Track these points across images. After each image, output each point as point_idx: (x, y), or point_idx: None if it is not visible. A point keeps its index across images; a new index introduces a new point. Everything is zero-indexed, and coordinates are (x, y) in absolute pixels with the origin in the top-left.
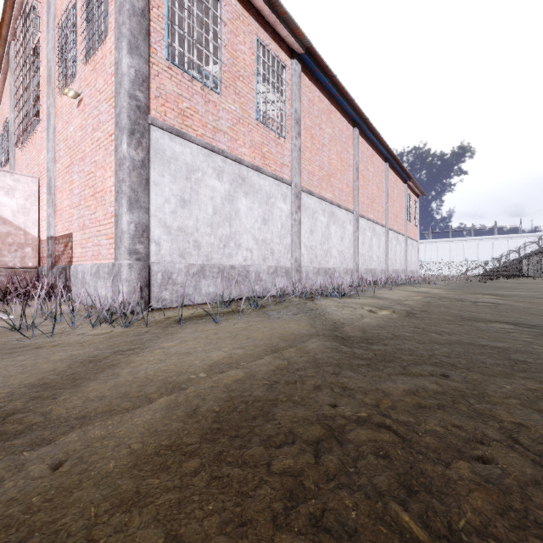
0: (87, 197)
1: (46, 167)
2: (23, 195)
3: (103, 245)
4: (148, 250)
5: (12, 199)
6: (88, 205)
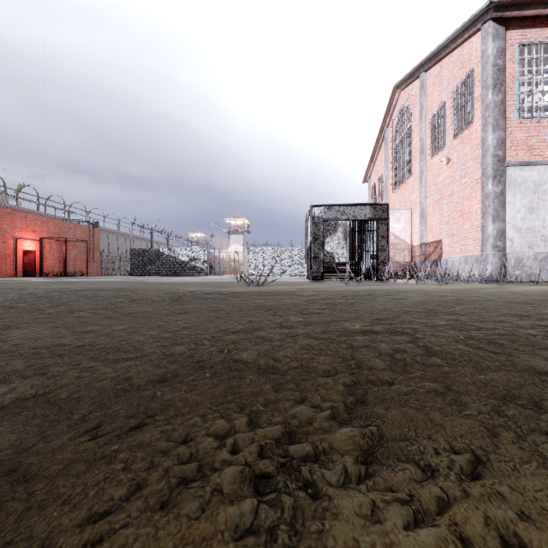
0: (455, 217)
1: (417, 202)
2: (403, 221)
3: (469, 245)
4: (504, 245)
5: (399, 224)
6: (456, 222)
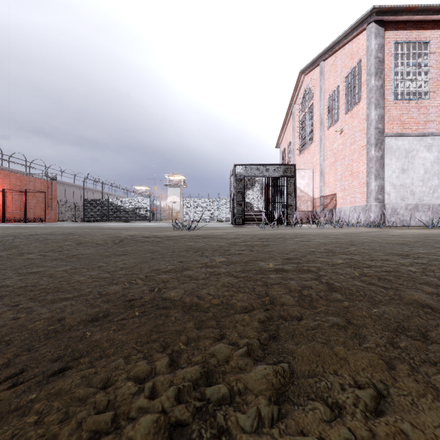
0: (346, 176)
1: (317, 163)
2: (307, 178)
3: (357, 197)
4: (383, 198)
5: (303, 181)
6: (347, 179)
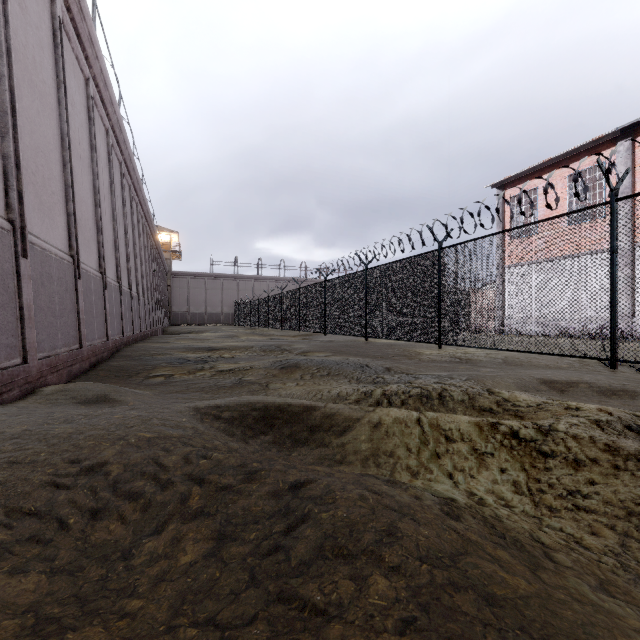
0: None
1: None
2: None
3: None
4: (502, 313)
5: None
6: None
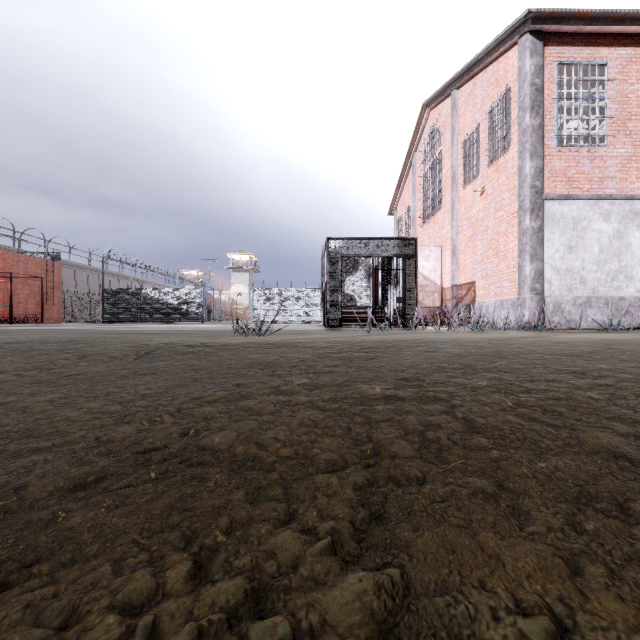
0: (490, 256)
1: (448, 238)
2: (433, 259)
3: (505, 287)
4: (542, 288)
5: (428, 263)
6: (491, 261)
